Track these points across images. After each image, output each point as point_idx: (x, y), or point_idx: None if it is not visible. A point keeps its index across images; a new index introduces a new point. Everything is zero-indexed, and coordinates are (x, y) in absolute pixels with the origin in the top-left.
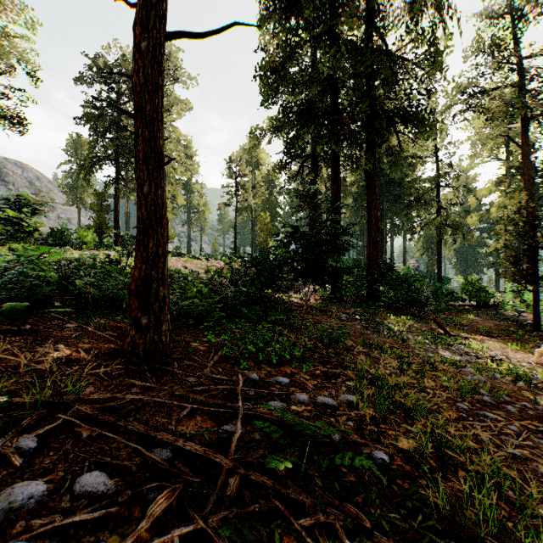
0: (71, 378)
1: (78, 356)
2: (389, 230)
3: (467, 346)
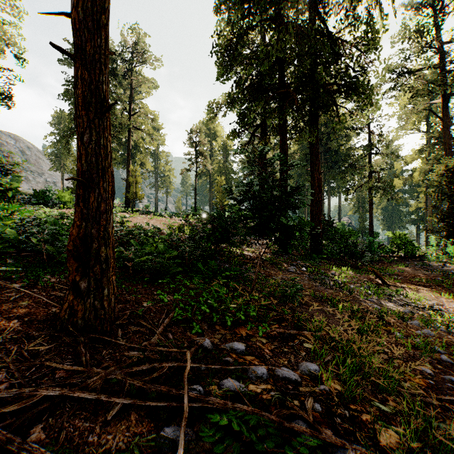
0: None
1: (7, 326)
2: (326, 192)
3: (405, 296)
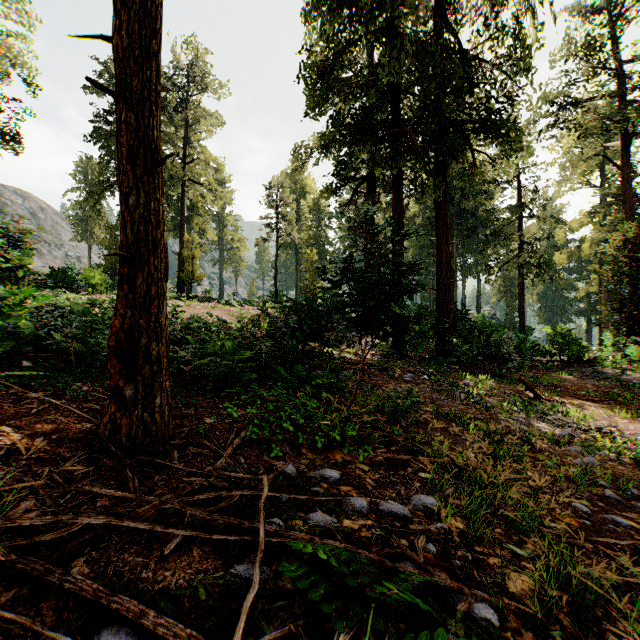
0: (5, 484)
1: (30, 444)
2: (459, 270)
3: (565, 414)
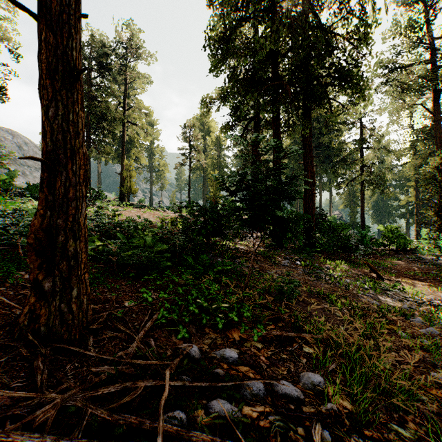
0: None
1: None
2: (318, 186)
3: (402, 290)
